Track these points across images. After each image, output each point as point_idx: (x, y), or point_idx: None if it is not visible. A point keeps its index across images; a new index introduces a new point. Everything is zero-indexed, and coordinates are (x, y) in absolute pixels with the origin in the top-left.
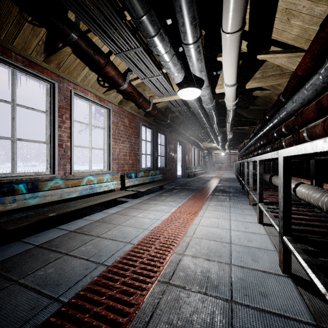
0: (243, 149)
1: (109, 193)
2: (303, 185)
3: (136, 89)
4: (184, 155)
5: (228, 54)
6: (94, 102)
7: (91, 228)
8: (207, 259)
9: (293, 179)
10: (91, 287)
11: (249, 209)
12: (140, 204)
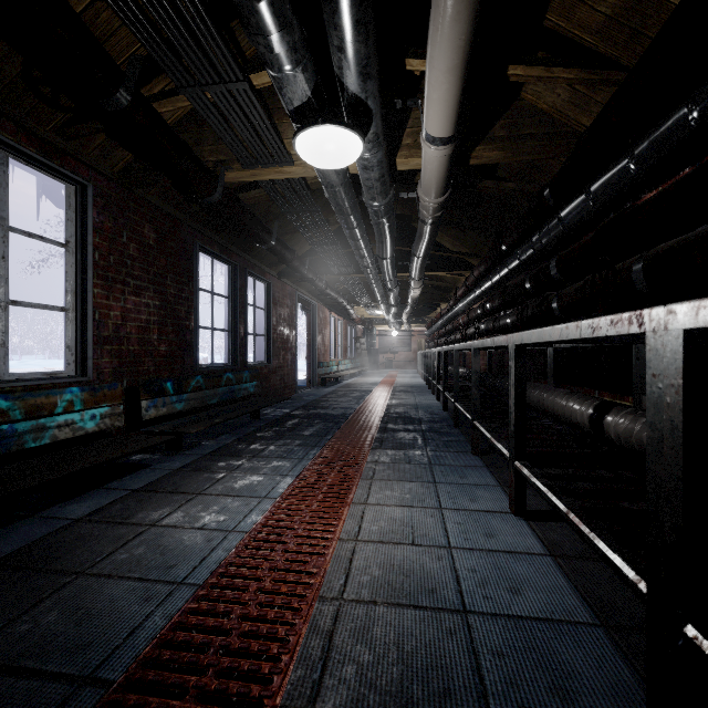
0: (439, 324)
1: (76, 449)
2: (620, 411)
3: (166, 125)
4: (314, 333)
5: (449, 16)
6: (18, 153)
7: None
8: None
9: (570, 389)
10: None
11: (477, 467)
12: (186, 472)
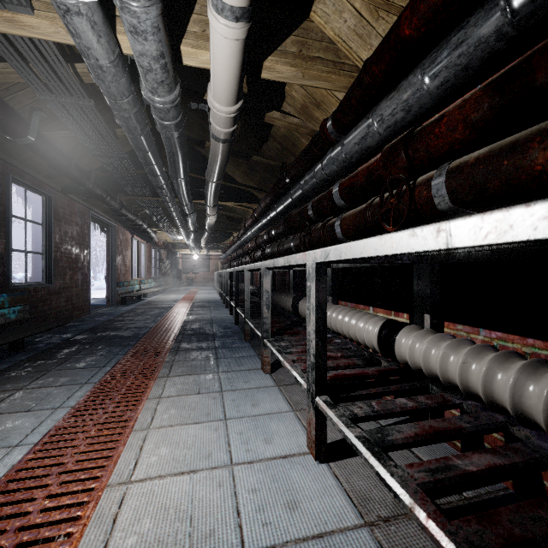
0: (232, 249)
1: None
2: (410, 331)
3: None
4: (113, 253)
5: None
6: None
7: None
8: None
9: (346, 305)
10: None
11: (268, 388)
12: None
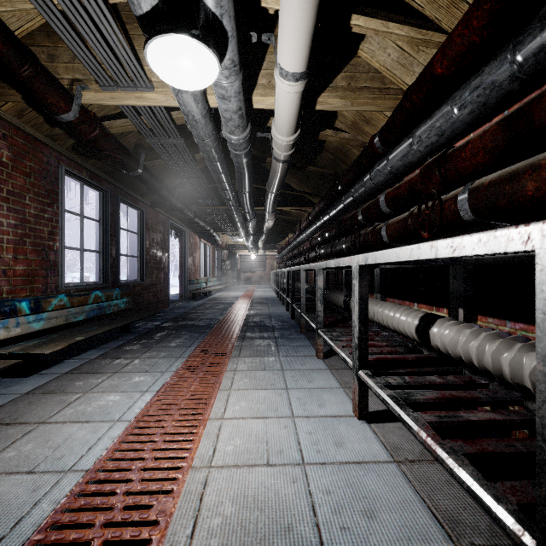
0: (287, 249)
1: None
2: (443, 322)
3: None
4: (185, 255)
5: None
6: None
7: None
8: None
9: (393, 302)
10: None
11: (321, 370)
12: (35, 396)
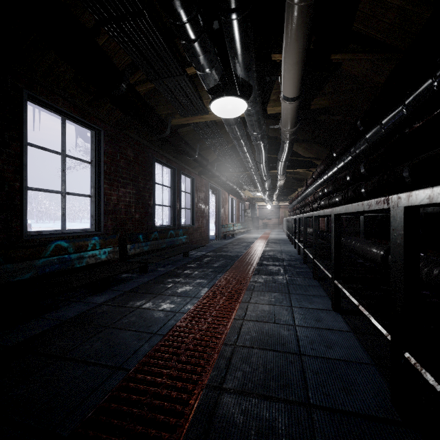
0: (297, 201)
1: (97, 269)
2: None
3: (143, 98)
4: (219, 207)
5: (293, 38)
6: (70, 117)
7: (53, 337)
8: (265, 397)
9: (374, 241)
10: None
11: (315, 286)
12: (151, 283)
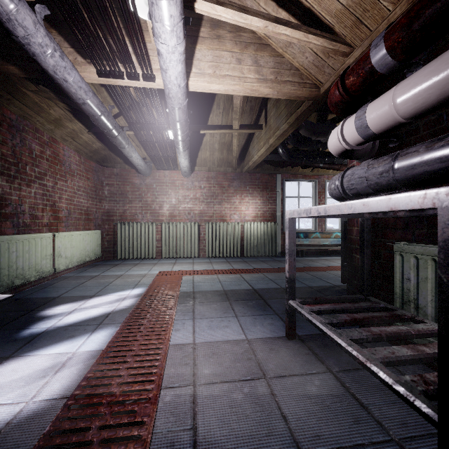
0: None
1: None
2: None
3: None
4: None
5: None
6: None
7: (332, 260)
8: None
9: None
10: (320, 267)
11: None
12: None
